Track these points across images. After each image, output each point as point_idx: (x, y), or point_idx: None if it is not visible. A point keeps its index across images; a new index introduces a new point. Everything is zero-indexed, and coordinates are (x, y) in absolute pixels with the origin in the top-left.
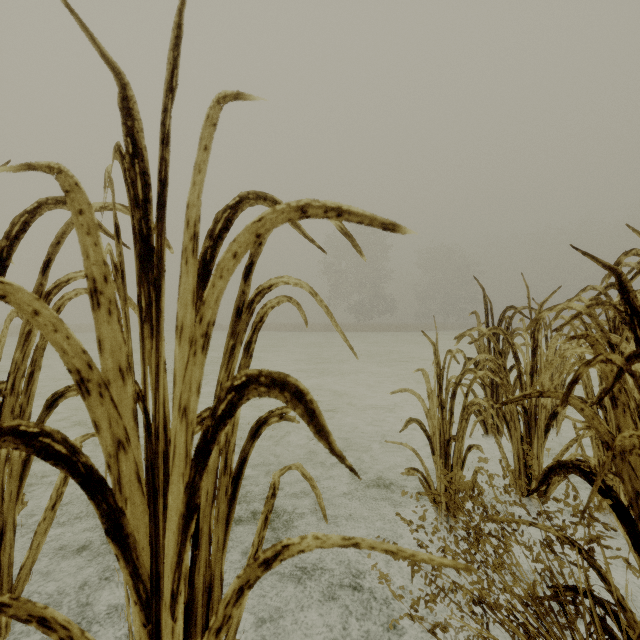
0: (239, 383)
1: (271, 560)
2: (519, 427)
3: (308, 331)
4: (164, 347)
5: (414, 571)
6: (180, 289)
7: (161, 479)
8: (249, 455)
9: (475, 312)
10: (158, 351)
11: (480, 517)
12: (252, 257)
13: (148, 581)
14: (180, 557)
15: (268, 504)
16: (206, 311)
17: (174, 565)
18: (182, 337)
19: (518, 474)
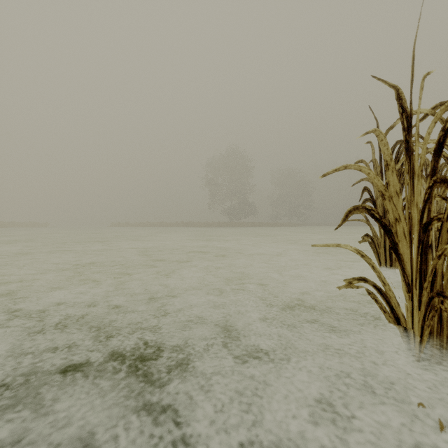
0: None
1: None
2: None
3: (194, 227)
4: None
5: None
6: None
7: None
8: None
9: (370, 142)
10: None
11: None
12: None
13: None
14: None
15: None
16: None
17: None
18: None
19: None
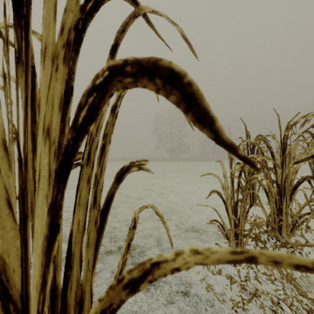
0: (101, 80)
1: (138, 281)
2: (274, 195)
3: None
4: (38, 91)
5: (232, 282)
6: (44, 10)
7: (29, 204)
8: (115, 195)
9: (241, 137)
10: (27, 83)
11: (275, 244)
12: (117, 40)
13: (19, 301)
14: (44, 278)
15: (130, 234)
16: (67, 17)
17: (39, 286)
18: (45, 57)
19: (274, 223)
